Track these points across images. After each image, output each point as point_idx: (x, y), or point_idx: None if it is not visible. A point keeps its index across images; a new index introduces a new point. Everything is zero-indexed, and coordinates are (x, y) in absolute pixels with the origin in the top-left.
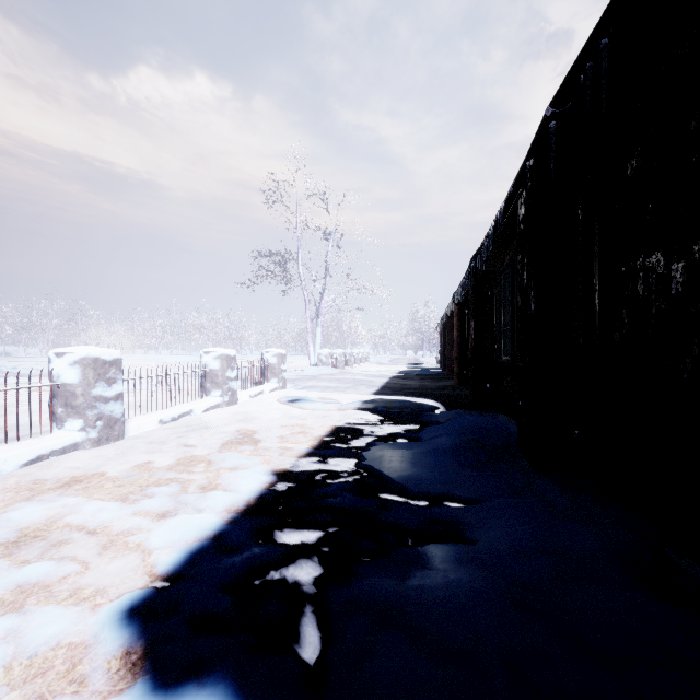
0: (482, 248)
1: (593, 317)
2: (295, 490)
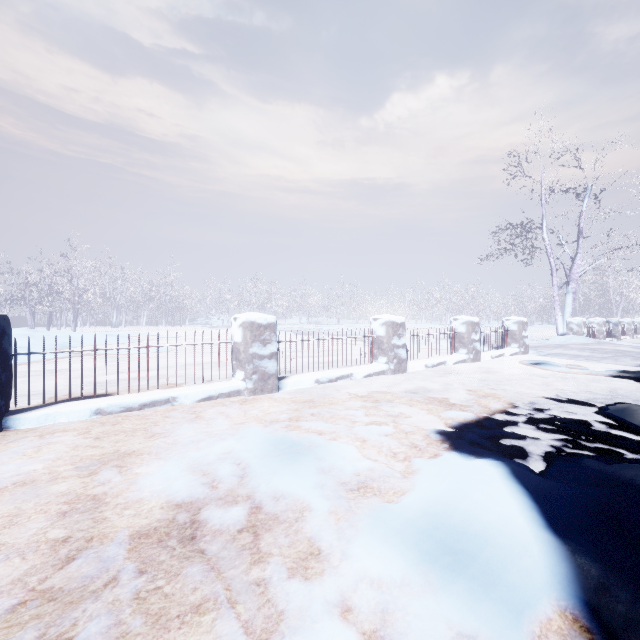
0: None
1: None
2: (531, 414)
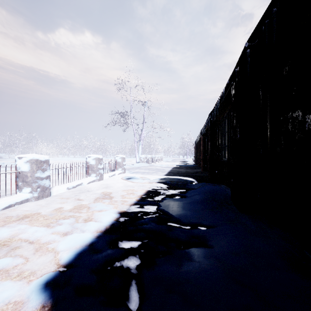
0: (214, 109)
1: (267, 141)
2: (128, 221)
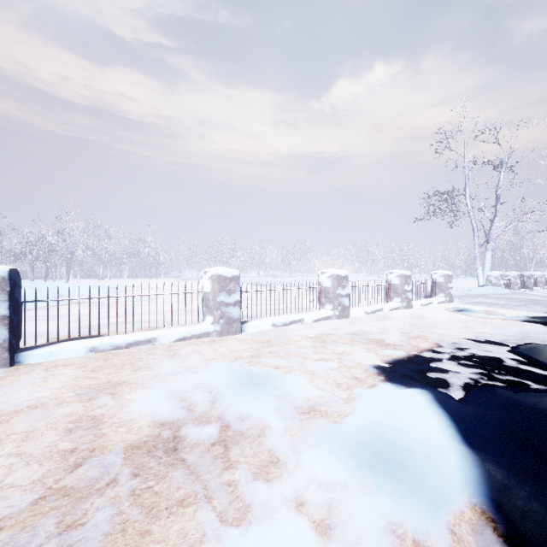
0: None
1: None
2: (454, 352)
